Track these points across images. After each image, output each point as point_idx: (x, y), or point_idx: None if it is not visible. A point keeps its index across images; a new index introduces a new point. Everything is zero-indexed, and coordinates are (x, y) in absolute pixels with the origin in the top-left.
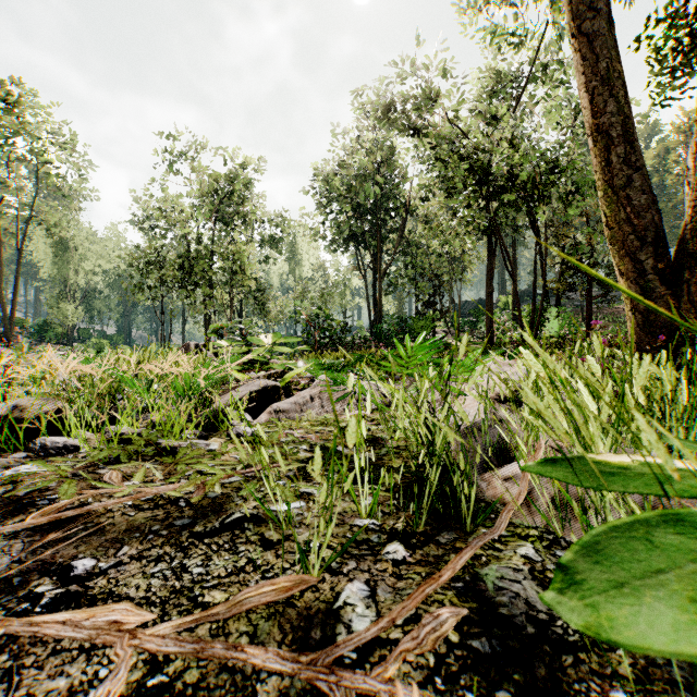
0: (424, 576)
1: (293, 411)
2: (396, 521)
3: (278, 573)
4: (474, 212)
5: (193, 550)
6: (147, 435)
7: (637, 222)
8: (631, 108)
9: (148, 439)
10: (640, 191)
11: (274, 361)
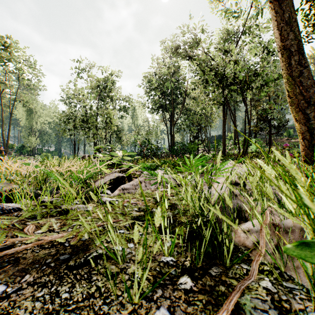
0: (204, 303)
1: (131, 188)
2: (185, 259)
3: (113, 299)
4: (217, 94)
5: (65, 279)
6: (55, 202)
7: (305, 94)
8: (301, 37)
9: (55, 205)
10: (307, 78)
11: (125, 163)
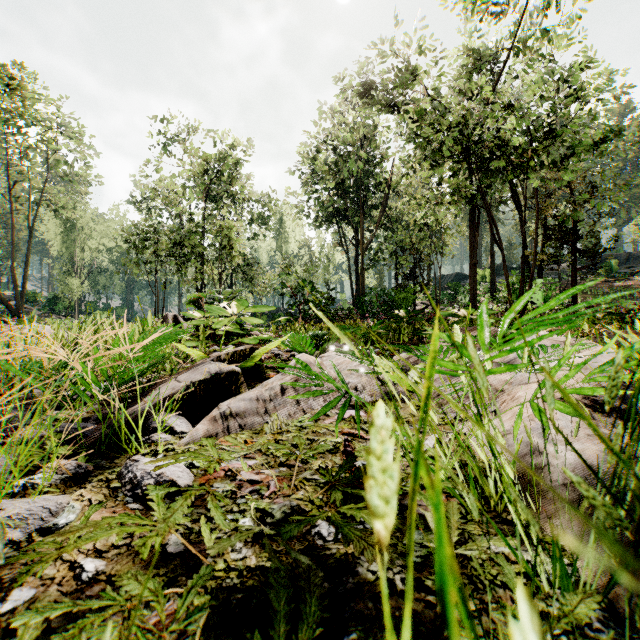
0: None
1: (253, 411)
2: None
3: None
4: (460, 181)
5: None
6: None
7: None
8: None
9: None
10: None
11: (256, 332)
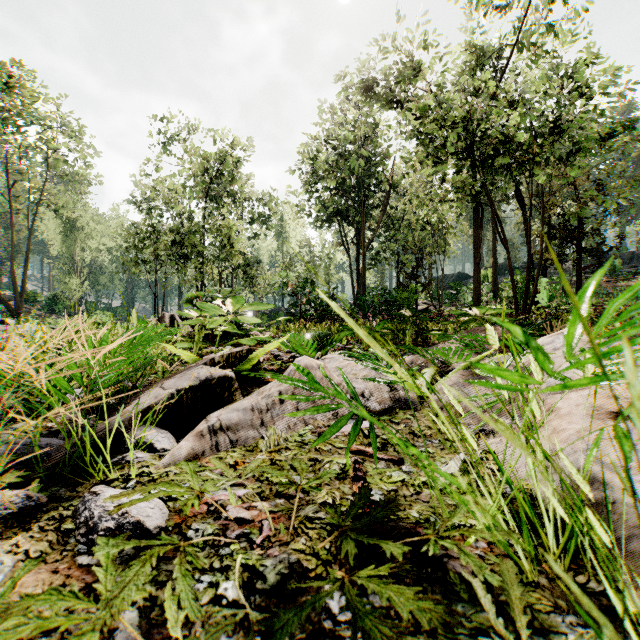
0: None
1: (247, 423)
2: None
3: None
4: (464, 178)
5: None
6: None
7: None
8: None
9: None
10: None
11: (256, 332)
